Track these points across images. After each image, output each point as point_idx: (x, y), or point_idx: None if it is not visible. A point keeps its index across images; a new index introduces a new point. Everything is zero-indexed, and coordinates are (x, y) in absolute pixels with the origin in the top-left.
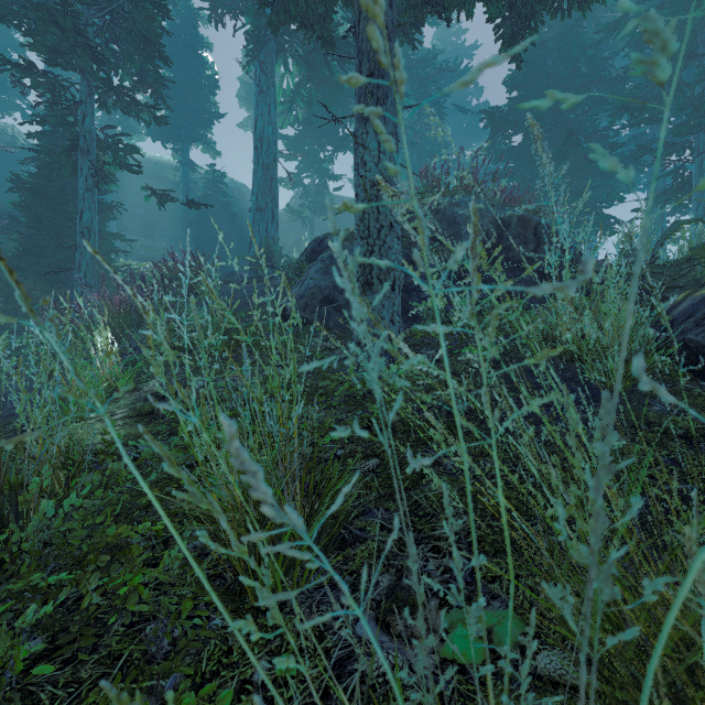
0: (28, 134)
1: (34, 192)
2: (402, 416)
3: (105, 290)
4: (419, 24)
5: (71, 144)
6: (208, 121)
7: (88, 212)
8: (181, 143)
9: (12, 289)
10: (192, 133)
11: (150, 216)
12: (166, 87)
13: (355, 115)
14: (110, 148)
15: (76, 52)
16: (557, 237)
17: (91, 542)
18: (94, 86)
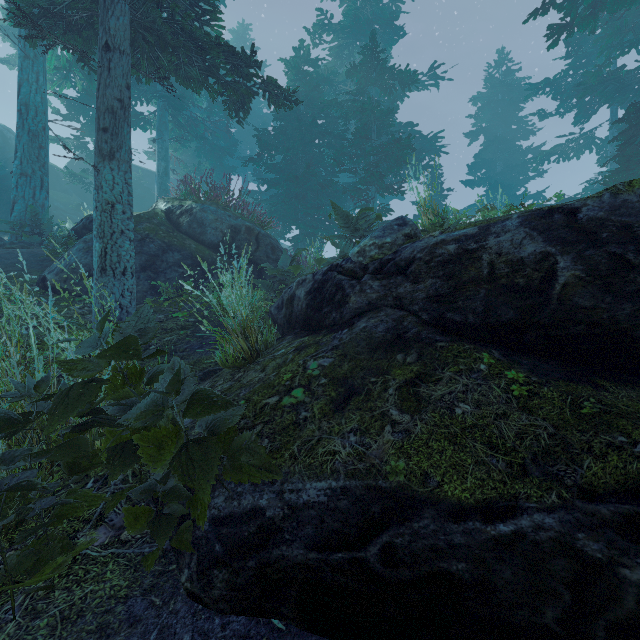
0: None
1: None
2: None
3: None
4: None
5: None
6: None
7: None
8: None
9: None
10: None
11: None
12: None
13: (97, 151)
14: None
15: None
16: (270, 243)
17: None
18: None
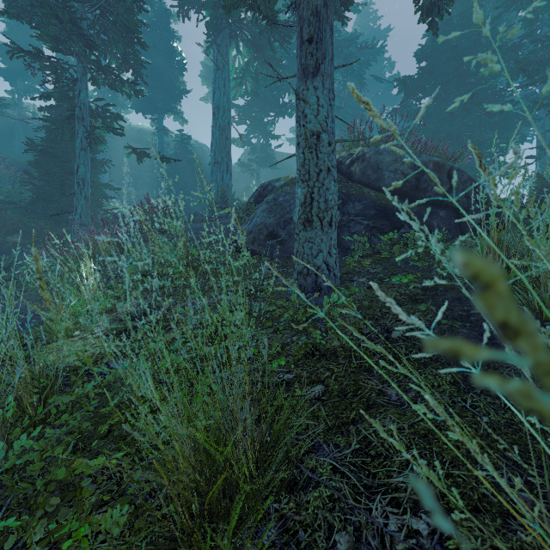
0: (40, 108)
1: (44, 152)
2: (343, 342)
3: (93, 228)
4: (348, 3)
5: (70, 114)
6: (178, 96)
7: (83, 166)
8: (157, 114)
9: (29, 228)
10: (165, 106)
11: (134, 171)
12: (144, 67)
13: (296, 74)
14: (100, 116)
15: (72, 39)
16: (469, 179)
17: (43, 482)
18: (87, 67)
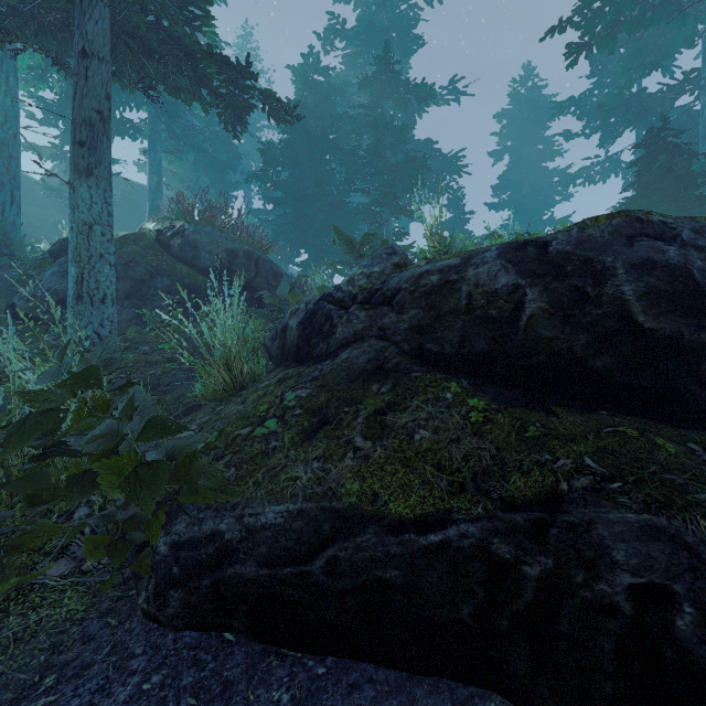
0: None
1: None
2: None
3: None
4: None
5: None
6: None
7: None
8: None
9: None
10: None
11: None
12: None
13: (73, 167)
14: None
15: None
16: (271, 269)
17: None
18: None
